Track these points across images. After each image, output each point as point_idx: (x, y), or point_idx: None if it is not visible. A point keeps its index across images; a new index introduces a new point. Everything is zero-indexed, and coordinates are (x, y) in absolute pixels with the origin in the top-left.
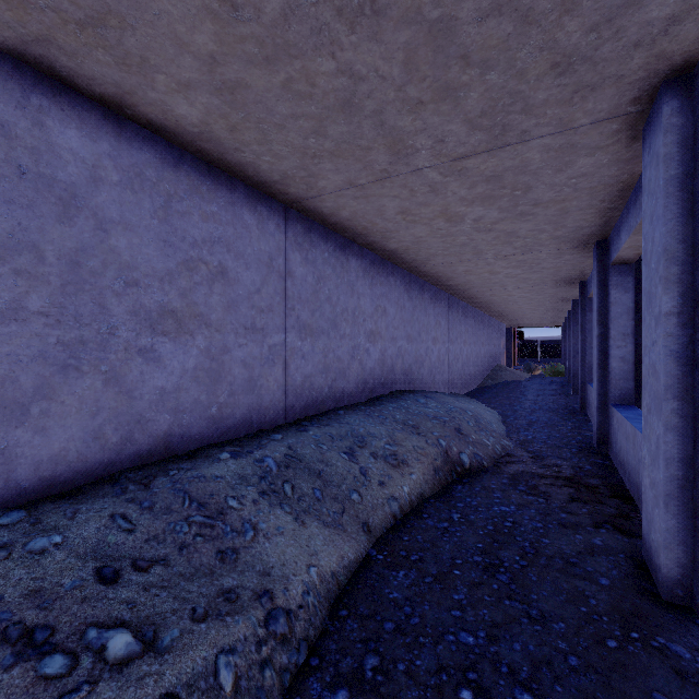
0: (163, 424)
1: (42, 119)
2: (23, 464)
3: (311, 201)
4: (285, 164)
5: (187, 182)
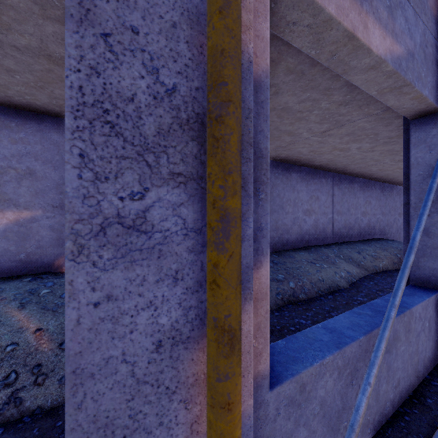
0: (306, 238)
1: (291, 173)
2: (289, 242)
3: (343, 171)
4: (338, 166)
5: (311, 176)
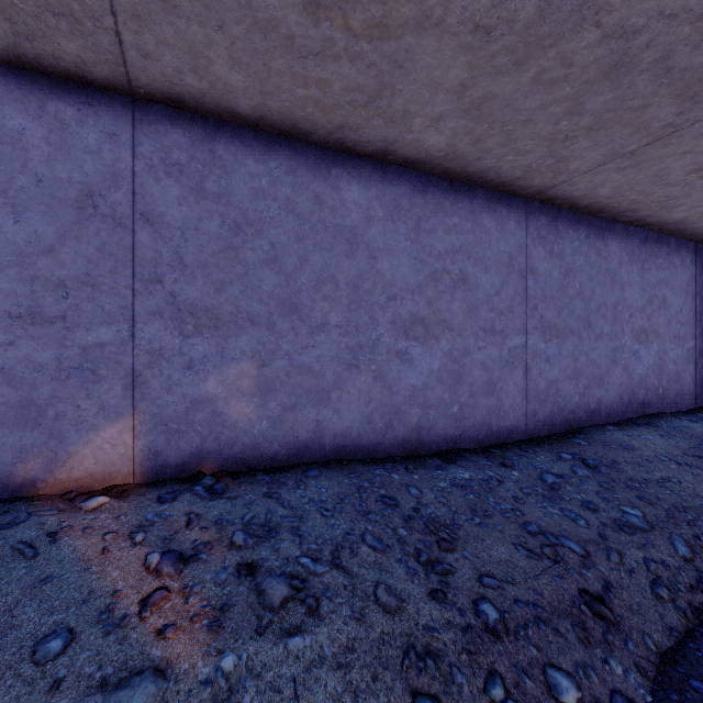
0: (640, 396)
1: (606, 242)
2: (602, 405)
3: None
4: None
5: (649, 250)
